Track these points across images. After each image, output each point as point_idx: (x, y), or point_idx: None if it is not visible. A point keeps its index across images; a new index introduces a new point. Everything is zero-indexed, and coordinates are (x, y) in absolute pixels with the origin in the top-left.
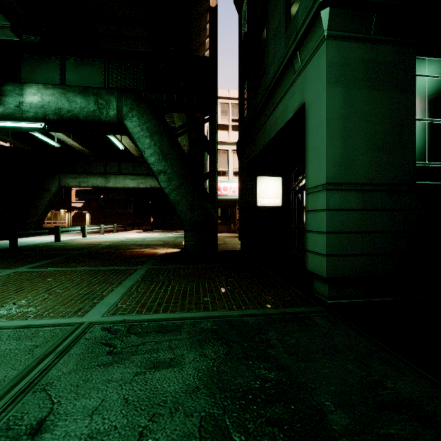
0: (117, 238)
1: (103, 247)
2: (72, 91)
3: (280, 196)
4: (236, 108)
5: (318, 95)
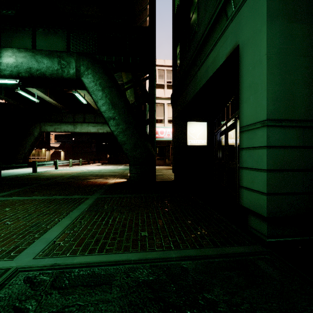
0: (80, 169)
1: (67, 177)
2: (40, 54)
3: (205, 137)
4: (169, 73)
5: (255, 32)
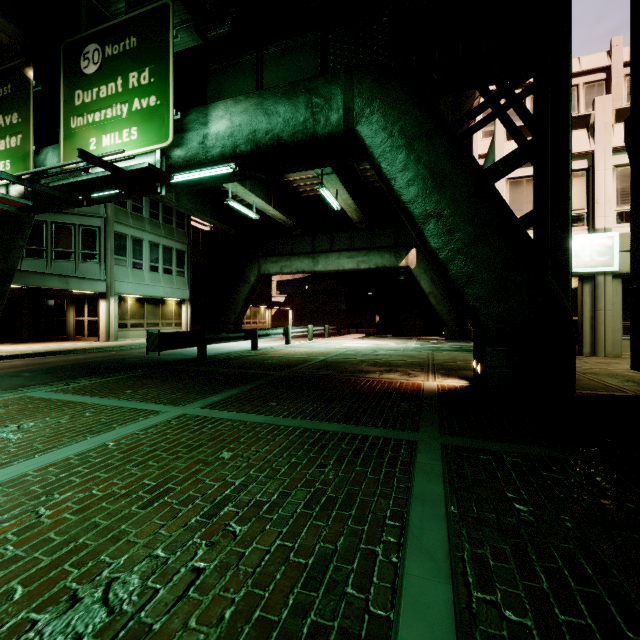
0: (332, 347)
1: (316, 364)
2: (271, 96)
3: None
4: None
5: None
